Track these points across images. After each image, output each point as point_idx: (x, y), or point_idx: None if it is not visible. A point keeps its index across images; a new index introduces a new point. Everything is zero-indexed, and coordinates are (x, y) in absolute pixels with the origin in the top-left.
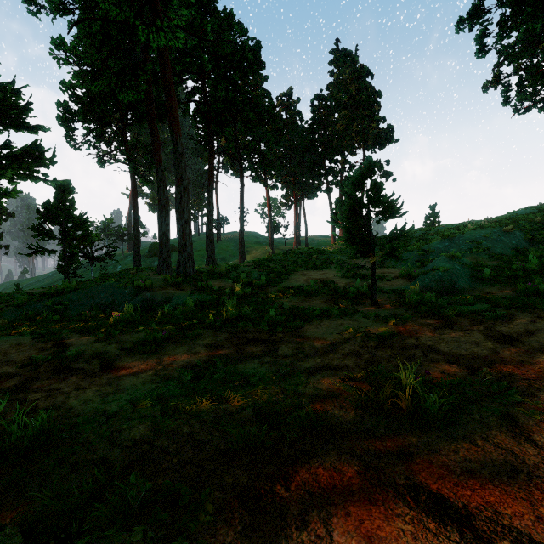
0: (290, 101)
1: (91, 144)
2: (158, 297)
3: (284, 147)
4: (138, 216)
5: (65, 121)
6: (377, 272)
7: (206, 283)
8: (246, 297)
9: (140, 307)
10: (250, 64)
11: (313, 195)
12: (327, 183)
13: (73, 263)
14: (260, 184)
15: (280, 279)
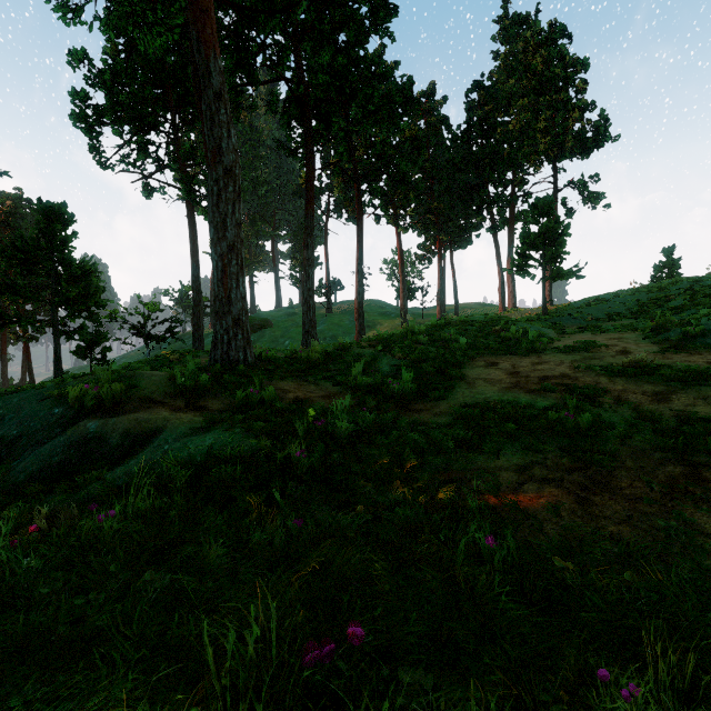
0: (431, 103)
1: (130, 162)
2: (113, 436)
3: (422, 172)
4: (198, 270)
5: (85, 121)
6: (693, 360)
7: (258, 391)
8: (361, 437)
9: (57, 464)
10: (372, 10)
11: (465, 241)
12: (492, 218)
13: (98, 343)
14: (388, 223)
15: (446, 376)
